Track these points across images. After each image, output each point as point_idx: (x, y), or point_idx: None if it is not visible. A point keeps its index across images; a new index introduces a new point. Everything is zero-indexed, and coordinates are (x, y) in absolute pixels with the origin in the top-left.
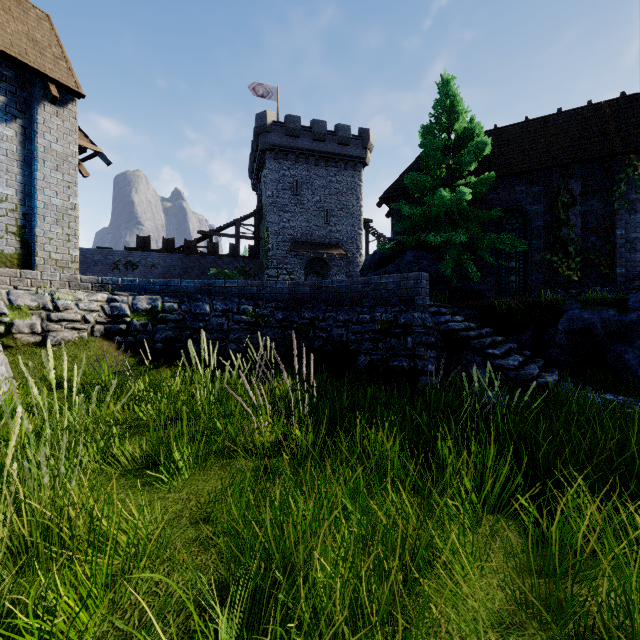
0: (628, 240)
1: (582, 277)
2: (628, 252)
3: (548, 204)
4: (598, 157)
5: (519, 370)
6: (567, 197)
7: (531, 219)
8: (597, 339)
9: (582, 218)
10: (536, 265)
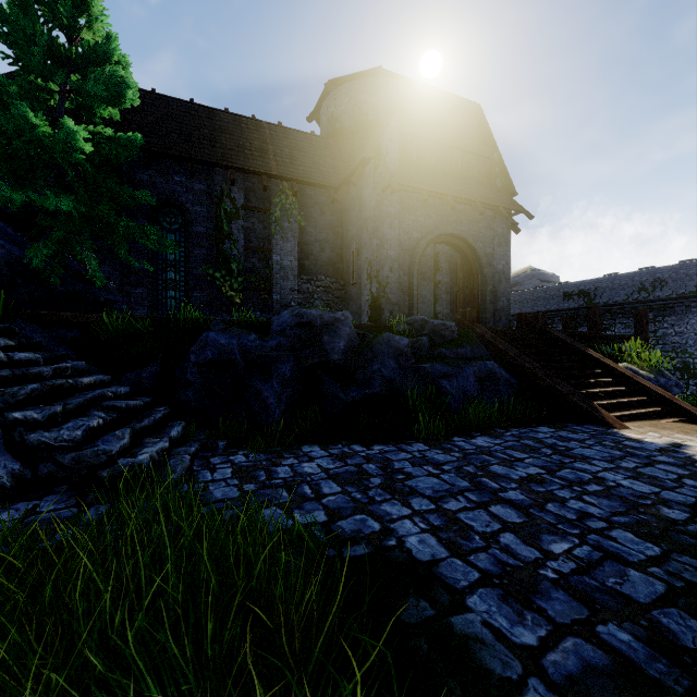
0: (282, 267)
1: (245, 300)
2: (282, 279)
3: (212, 209)
4: (258, 172)
5: (84, 447)
6: (231, 206)
7: (193, 221)
8: (237, 372)
9: (245, 235)
10: (199, 280)
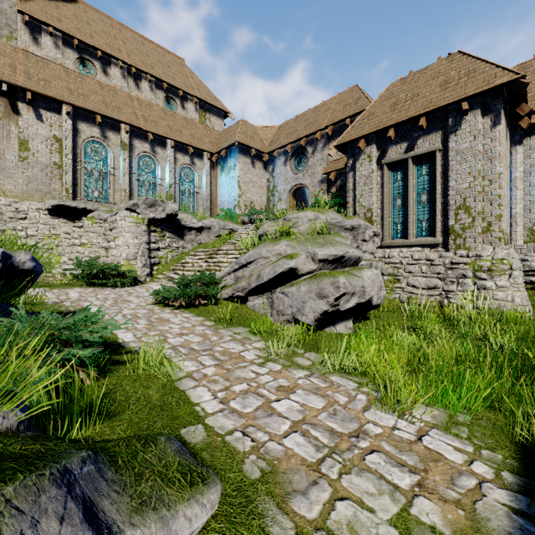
0: None
1: None
2: None
3: None
4: None
5: None
6: None
7: None
8: None
9: None
10: None
